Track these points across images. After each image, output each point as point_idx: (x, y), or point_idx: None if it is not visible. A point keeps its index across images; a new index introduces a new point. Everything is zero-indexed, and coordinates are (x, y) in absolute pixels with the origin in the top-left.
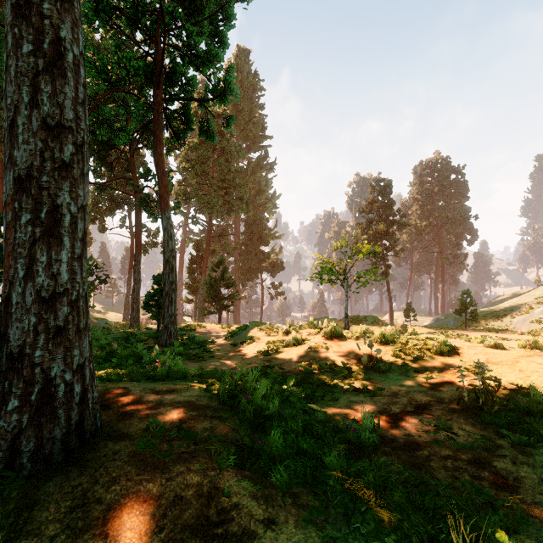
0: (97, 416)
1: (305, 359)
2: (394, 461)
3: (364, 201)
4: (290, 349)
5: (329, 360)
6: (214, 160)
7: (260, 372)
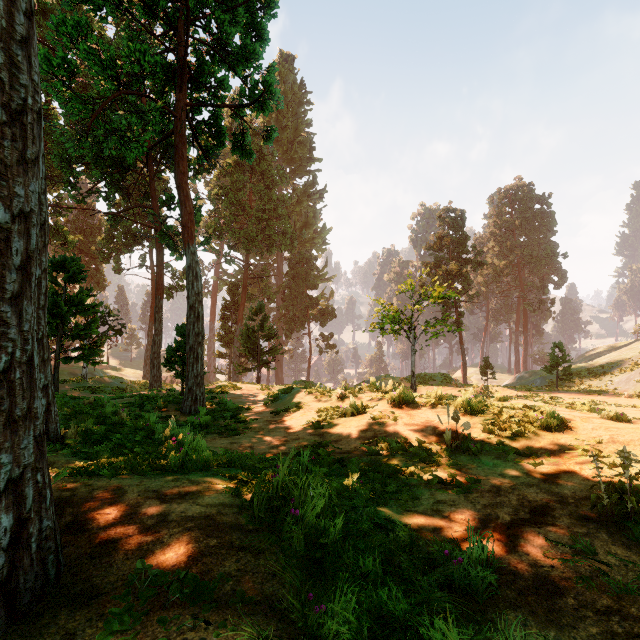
0: (48, 559)
1: (368, 434)
2: (527, 620)
3: (432, 236)
4: (348, 419)
5: (399, 435)
6: (252, 187)
7: (310, 454)
